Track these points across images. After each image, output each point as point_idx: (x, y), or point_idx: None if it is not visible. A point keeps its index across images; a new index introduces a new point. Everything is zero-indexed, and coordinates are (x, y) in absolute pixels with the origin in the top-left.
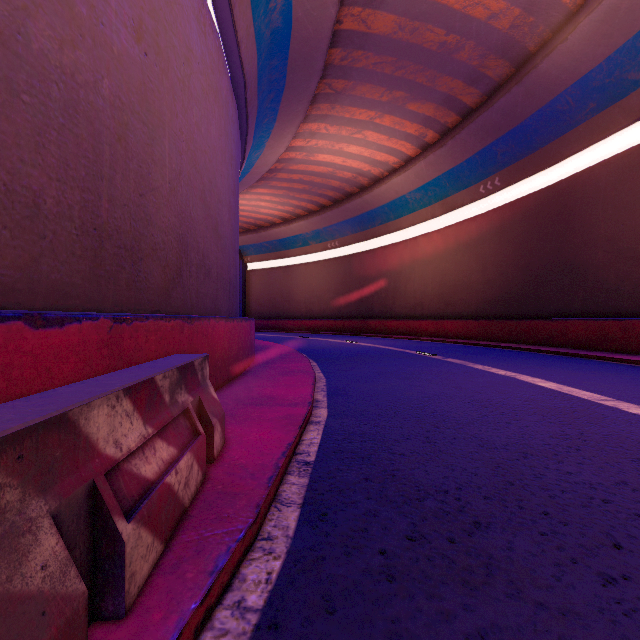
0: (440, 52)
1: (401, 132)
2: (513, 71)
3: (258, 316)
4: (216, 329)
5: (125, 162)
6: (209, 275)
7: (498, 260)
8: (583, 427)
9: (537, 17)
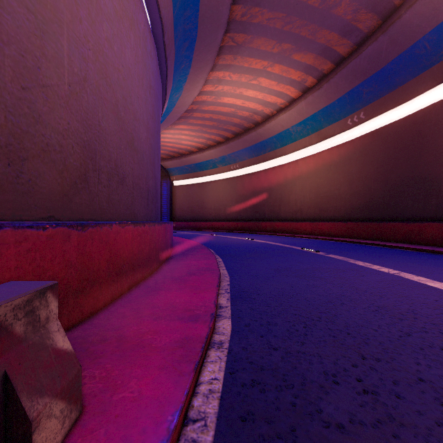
0: (321, 8)
1: (287, 78)
2: (380, 23)
3: (181, 219)
4: (121, 234)
5: None
6: (123, 183)
7: (362, 176)
8: None
9: None
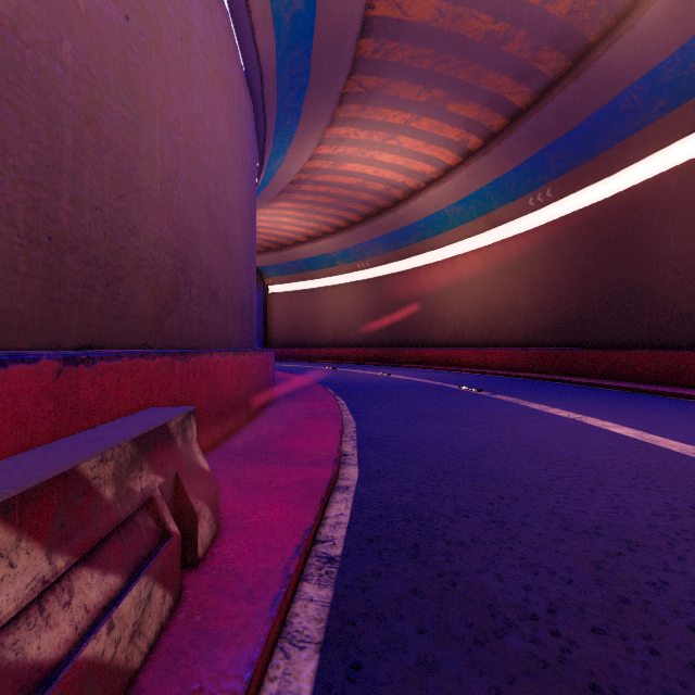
0: (486, 43)
1: (440, 137)
2: (570, 65)
3: (280, 344)
4: (221, 365)
5: (96, 153)
6: (216, 299)
7: (550, 282)
8: (691, 496)
9: (600, 0)
